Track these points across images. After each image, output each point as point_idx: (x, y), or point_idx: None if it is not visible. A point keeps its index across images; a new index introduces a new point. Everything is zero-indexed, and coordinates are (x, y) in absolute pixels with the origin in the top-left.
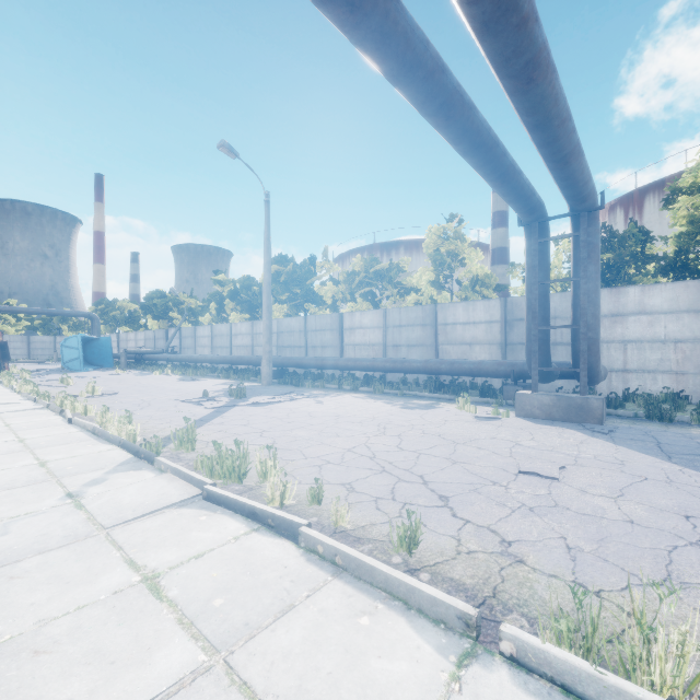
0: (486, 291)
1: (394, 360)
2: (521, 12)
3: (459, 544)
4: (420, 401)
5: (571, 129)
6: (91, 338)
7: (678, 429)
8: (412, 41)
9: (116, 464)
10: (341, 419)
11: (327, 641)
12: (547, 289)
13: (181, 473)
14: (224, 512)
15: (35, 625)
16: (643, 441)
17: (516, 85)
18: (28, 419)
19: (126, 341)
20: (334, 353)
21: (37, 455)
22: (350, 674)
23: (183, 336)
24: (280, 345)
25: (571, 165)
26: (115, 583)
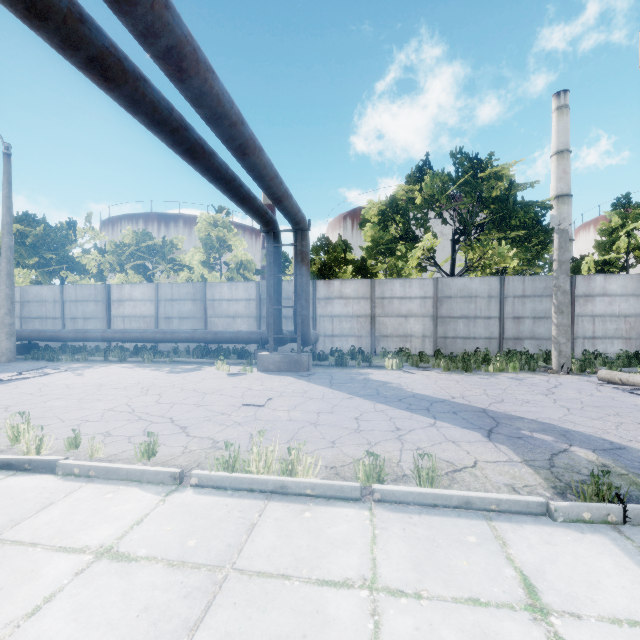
0: (248, 274)
1: (164, 331)
2: (231, 119)
3: (186, 448)
4: (187, 366)
5: (279, 183)
6: None
7: (347, 370)
8: (159, 108)
9: None
10: (104, 387)
11: (80, 510)
12: (279, 280)
13: None
14: None
15: None
16: (325, 379)
17: (237, 154)
18: None
19: None
20: (99, 325)
21: None
22: (96, 517)
23: None
24: (26, 315)
25: (284, 203)
26: None
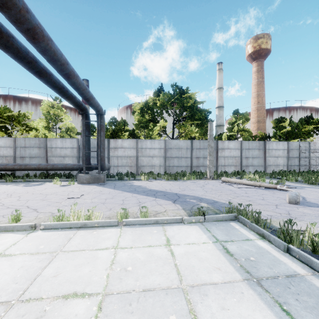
0: (72, 134)
1: (20, 164)
2: (61, 62)
3: (37, 217)
4: (35, 183)
5: (88, 92)
6: None
7: (123, 181)
8: (21, 51)
9: None
10: None
11: None
12: (89, 138)
13: None
14: None
15: None
16: (112, 185)
17: (64, 77)
18: None
19: None
20: None
21: None
22: None
23: None
24: None
25: (90, 101)
26: None
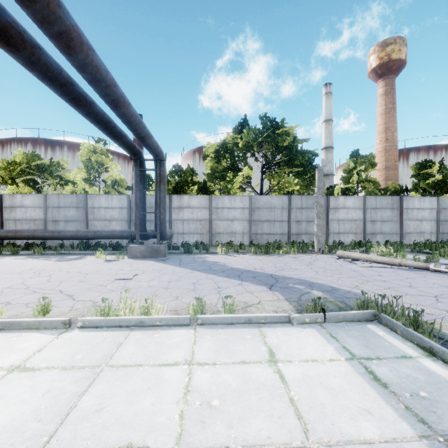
0: (121, 189)
1: (52, 231)
2: (106, 83)
3: (73, 307)
4: (71, 256)
5: (143, 127)
6: None
7: (192, 256)
8: (51, 68)
9: None
10: (1, 273)
11: None
12: (144, 194)
13: None
14: None
15: None
16: (176, 261)
17: (111, 106)
18: None
19: None
20: None
21: None
22: (5, 351)
23: None
24: None
25: (147, 141)
26: None
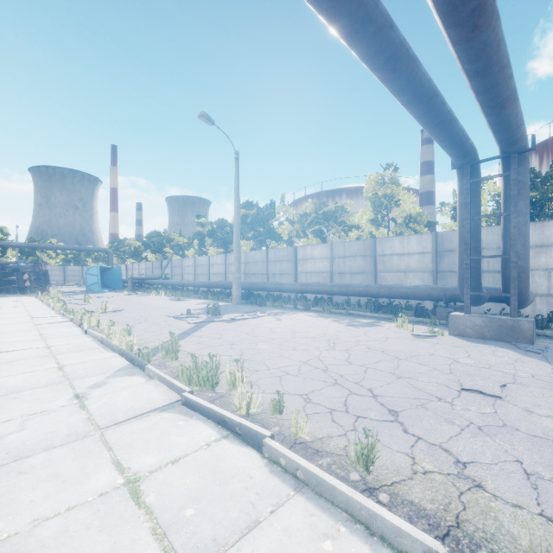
0: (418, 227)
1: (340, 285)
2: None
3: (414, 462)
4: (363, 320)
5: (509, 75)
6: (107, 268)
7: None
8: None
9: (116, 369)
10: (297, 334)
11: None
12: (478, 223)
13: (165, 380)
14: (199, 418)
15: (30, 524)
16: None
17: (461, 34)
18: (57, 330)
19: (132, 270)
20: (289, 279)
21: (58, 360)
22: None
23: (173, 266)
24: (247, 272)
25: (506, 110)
26: (102, 484)
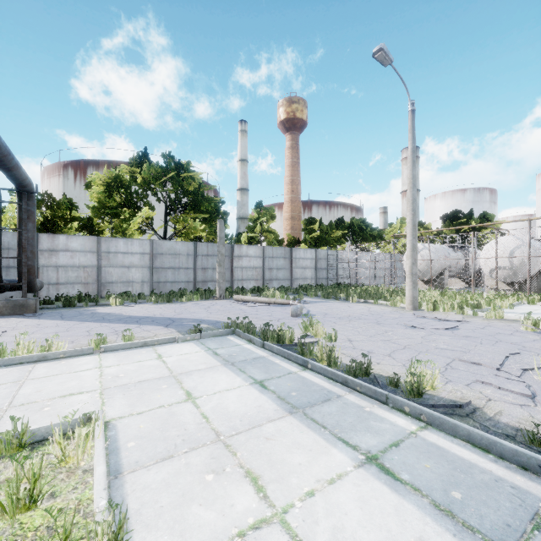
0: None
1: None
2: None
3: None
4: None
5: (11, 158)
6: None
7: (76, 309)
8: None
9: None
10: None
11: None
12: None
13: None
14: None
15: None
16: (55, 316)
17: None
18: None
19: None
20: None
21: None
22: None
23: None
24: None
25: (13, 172)
26: None
